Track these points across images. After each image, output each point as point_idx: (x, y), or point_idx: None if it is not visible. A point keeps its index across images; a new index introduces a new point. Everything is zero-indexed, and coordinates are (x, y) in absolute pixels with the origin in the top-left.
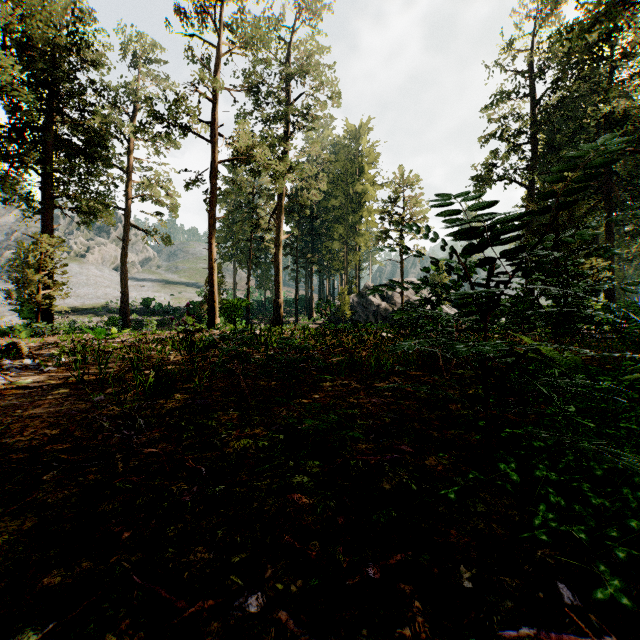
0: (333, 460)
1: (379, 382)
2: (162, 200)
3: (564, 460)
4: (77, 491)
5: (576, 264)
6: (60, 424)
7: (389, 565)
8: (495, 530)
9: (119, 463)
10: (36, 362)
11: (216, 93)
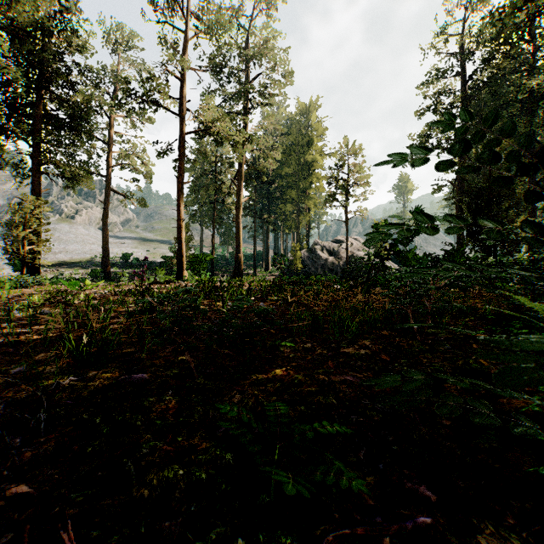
0: (314, 529)
1: (347, 346)
2: (138, 168)
3: None
4: None
5: None
6: None
7: None
8: None
9: None
10: None
11: (184, 73)
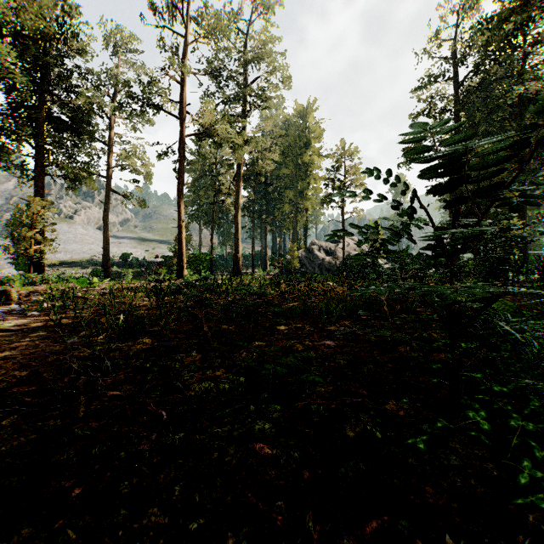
0: (293, 404)
1: (330, 325)
2: (138, 169)
3: (532, 407)
4: (34, 438)
5: (509, 218)
6: (32, 366)
7: (365, 533)
8: (475, 488)
9: (81, 407)
10: (23, 307)
11: (184, 77)
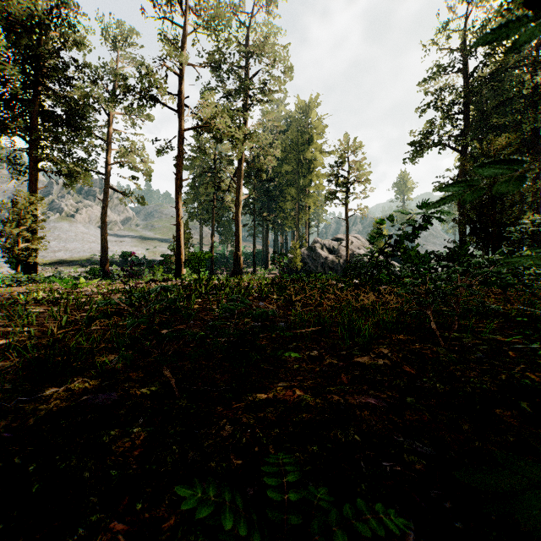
0: None
1: (361, 355)
2: (137, 166)
3: None
4: None
5: None
6: None
7: None
8: None
9: None
10: None
11: (182, 68)
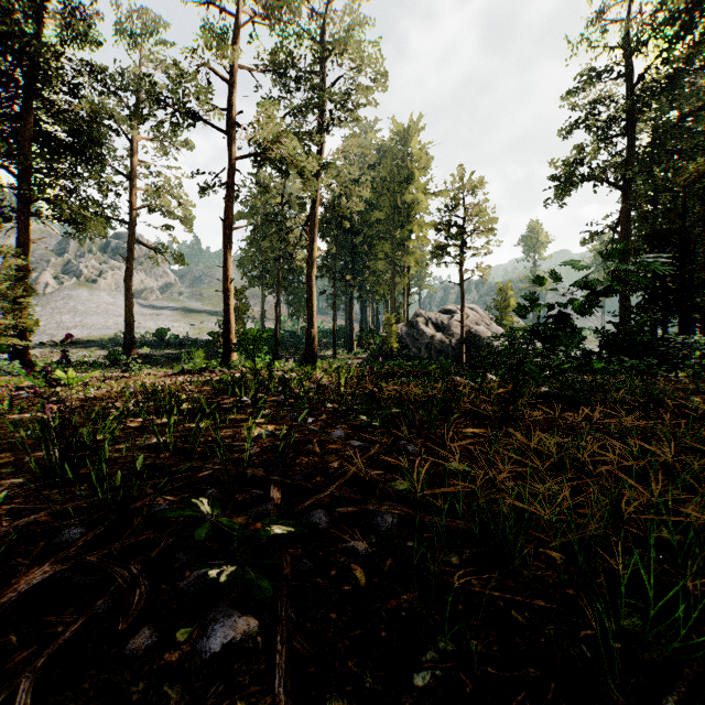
0: None
1: None
2: (173, 211)
3: None
4: None
5: None
6: None
7: None
8: None
9: None
10: None
11: (233, 72)
